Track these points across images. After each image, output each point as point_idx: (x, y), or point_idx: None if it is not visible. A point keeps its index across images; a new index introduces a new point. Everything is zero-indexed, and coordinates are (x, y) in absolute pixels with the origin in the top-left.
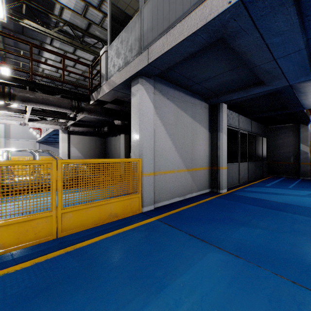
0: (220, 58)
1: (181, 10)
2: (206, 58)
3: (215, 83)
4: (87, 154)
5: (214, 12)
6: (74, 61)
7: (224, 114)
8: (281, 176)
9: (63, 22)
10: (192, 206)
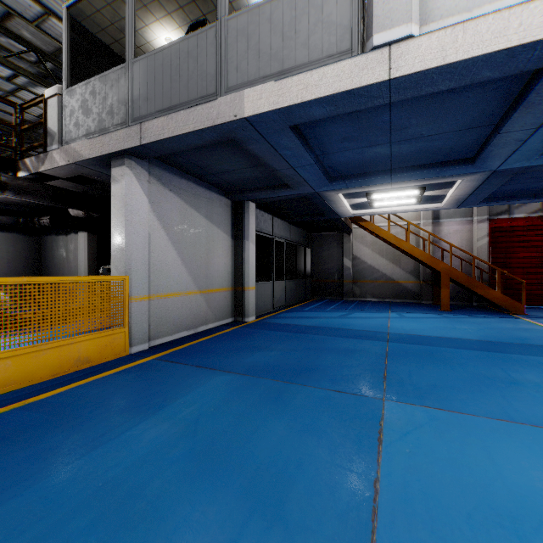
0: (237, 154)
1: (186, 95)
2: (221, 151)
3: (236, 178)
4: None
5: (222, 118)
6: None
7: (251, 216)
8: (326, 297)
9: None
10: (205, 340)
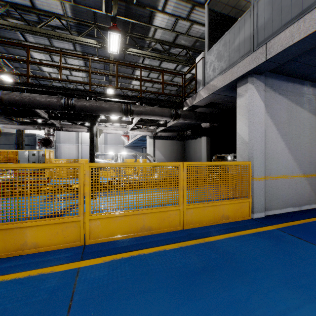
0: None
1: None
2: None
3: None
4: (168, 157)
5: None
6: (170, 73)
7: None
8: None
9: (155, 41)
10: None
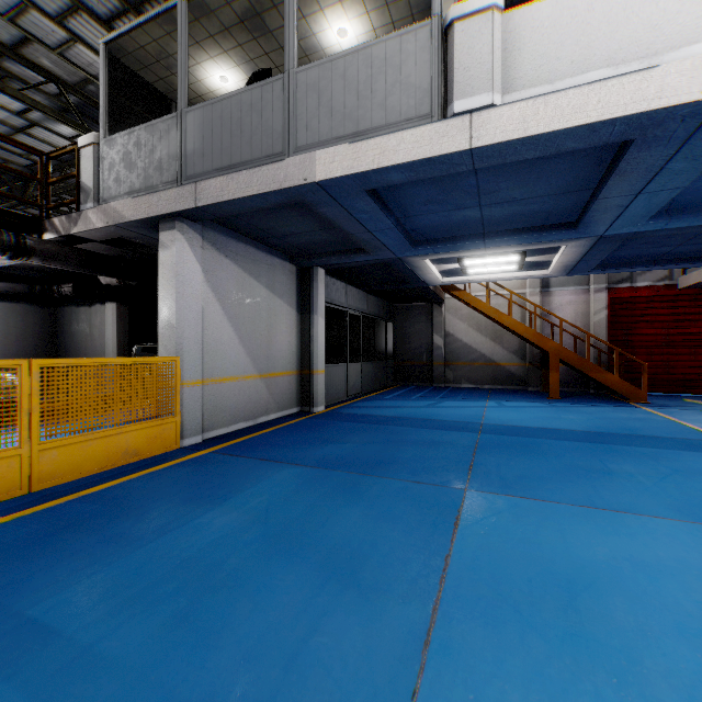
0: (306, 216)
1: (249, 153)
2: (286, 212)
3: (303, 241)
4: None
5: (290, 181)
6: (2, 139)
7: (320, 285)
8: (412, 383)
9: None
10: (267, 432)
